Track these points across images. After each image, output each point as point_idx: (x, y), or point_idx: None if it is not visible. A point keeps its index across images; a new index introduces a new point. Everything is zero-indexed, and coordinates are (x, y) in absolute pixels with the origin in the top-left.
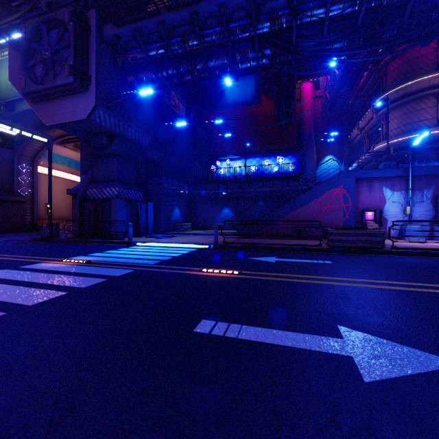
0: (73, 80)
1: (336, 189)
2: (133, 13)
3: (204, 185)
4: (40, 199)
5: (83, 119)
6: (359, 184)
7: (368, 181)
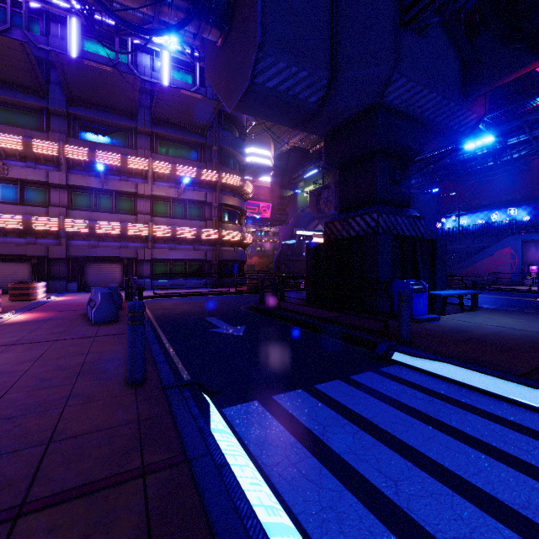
0: (335, 212)
1: (505, 249)
2: None
3: None
4: None
5: None
6: (526, 245)
7: (535, 242)
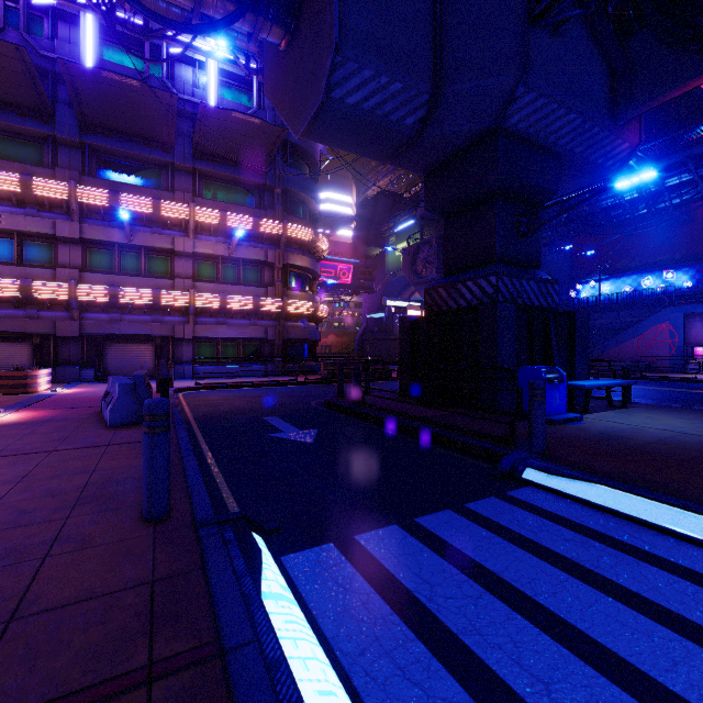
0: (437, 276)
1: (661, 325)
2: None
3: None
4: None
5: None
6: (690, 319)
7: (701, 315)
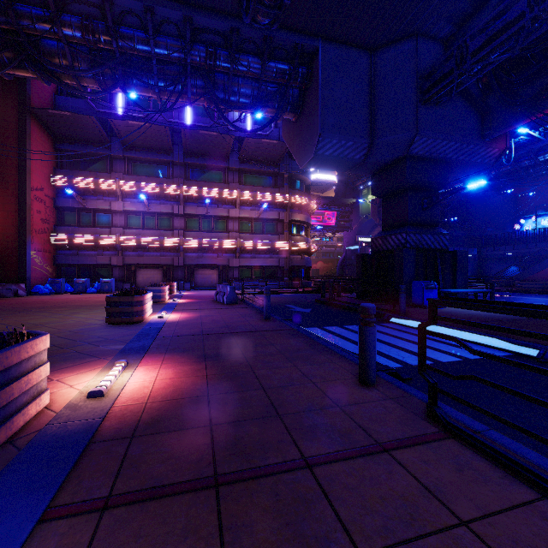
0: None
1: None
2: None
3: (492, 248)
4: None
5: None
6: None
7: None
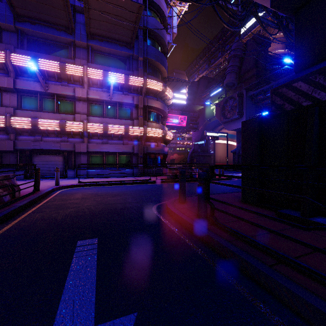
0: (238, 116)
1: None
2: (259, 86)
3: None
4: (216, 154)
5: (240, 127)
6: None
7: None
